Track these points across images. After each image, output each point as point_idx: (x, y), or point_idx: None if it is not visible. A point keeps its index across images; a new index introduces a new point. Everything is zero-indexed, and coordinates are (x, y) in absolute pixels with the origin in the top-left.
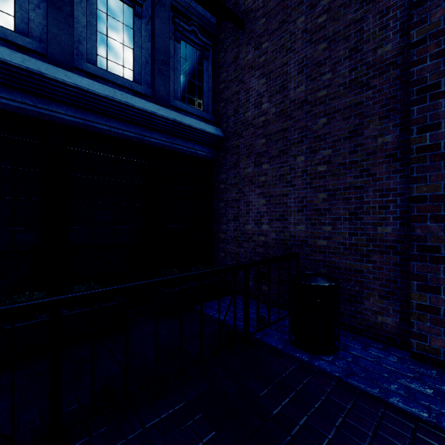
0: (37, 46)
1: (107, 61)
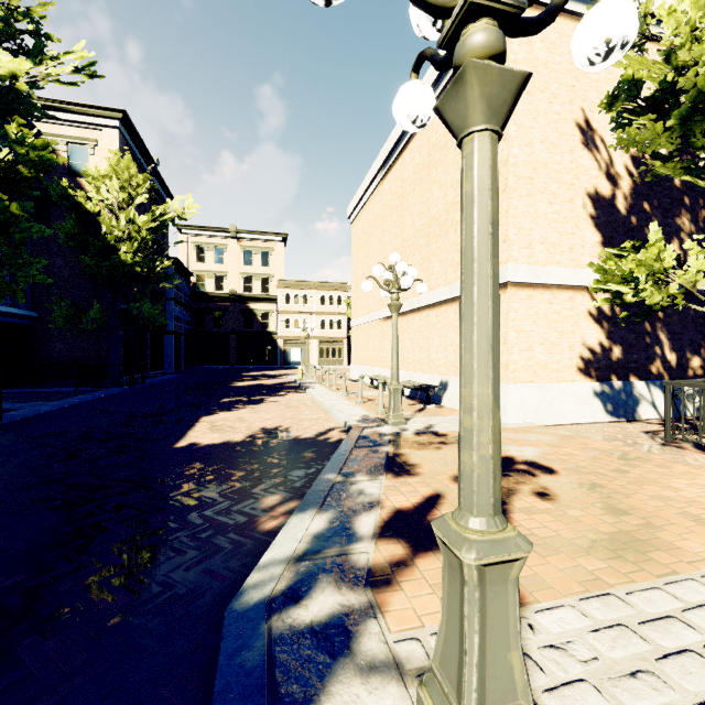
0: None
1: None
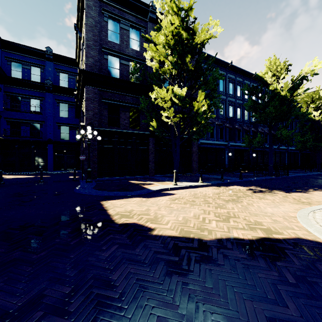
0: None
1: None
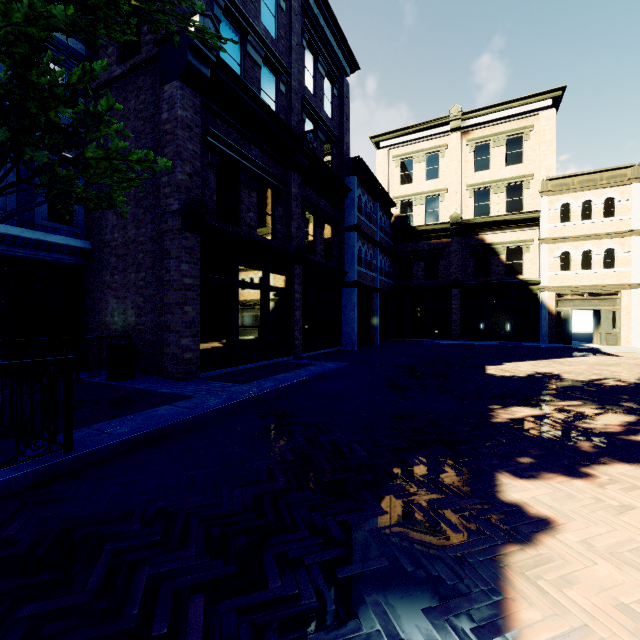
0: None
1: None
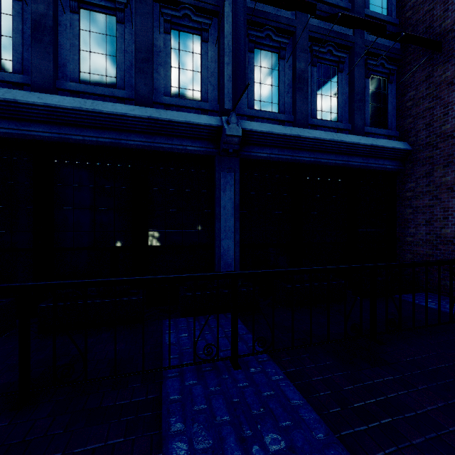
0: (289, 118)
1: (321, 112)
